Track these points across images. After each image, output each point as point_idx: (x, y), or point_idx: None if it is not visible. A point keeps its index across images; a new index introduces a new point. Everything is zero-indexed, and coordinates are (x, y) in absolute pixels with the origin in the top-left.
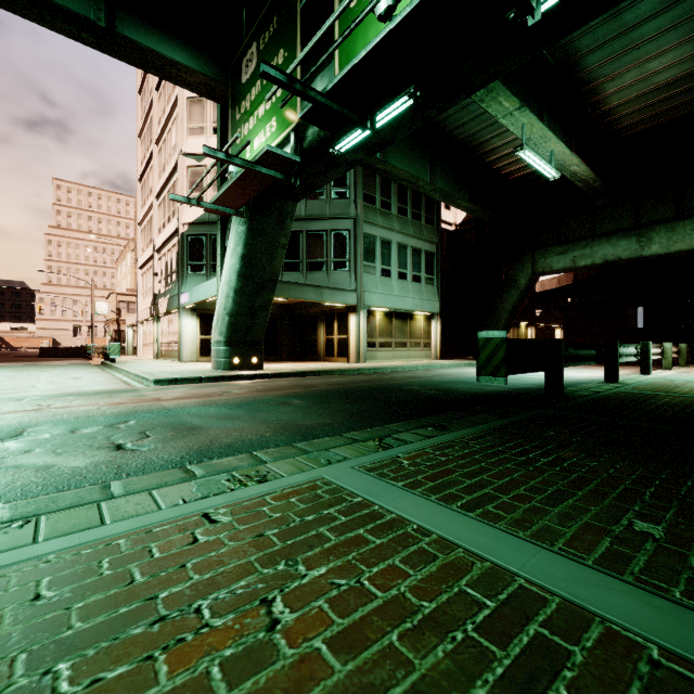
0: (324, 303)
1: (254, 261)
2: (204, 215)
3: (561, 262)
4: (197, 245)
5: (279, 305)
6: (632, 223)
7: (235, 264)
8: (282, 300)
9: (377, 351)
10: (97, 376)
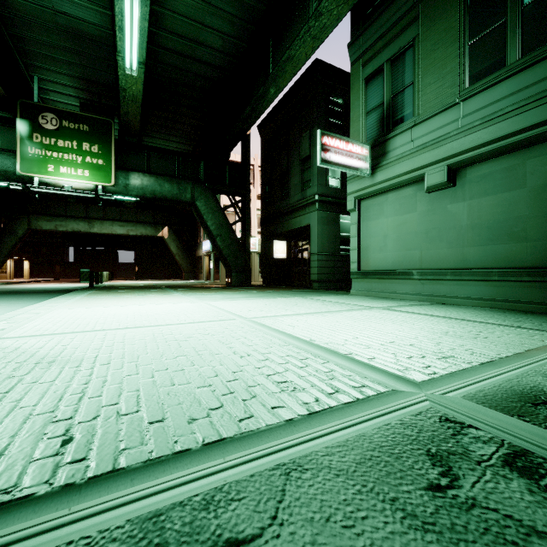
0: None
1: None
2: None
3: (48, 226)
4: None
5: None
6: (86, 215)
7: None
8: None
9: None
10: None
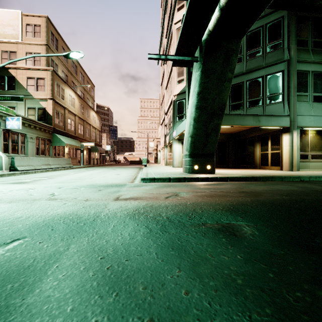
0: (261, 126)
1: (206, 96)
2: (184, 88)
3: None
4: (181, 105)
5: (227, 134)
6: None
7: (194, 100)
8: (229, 131)
9: (309, 162)
10: (127, 173)
